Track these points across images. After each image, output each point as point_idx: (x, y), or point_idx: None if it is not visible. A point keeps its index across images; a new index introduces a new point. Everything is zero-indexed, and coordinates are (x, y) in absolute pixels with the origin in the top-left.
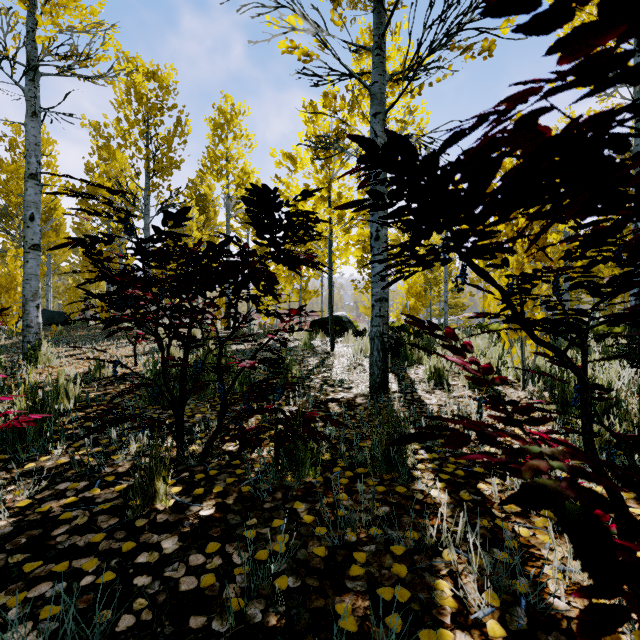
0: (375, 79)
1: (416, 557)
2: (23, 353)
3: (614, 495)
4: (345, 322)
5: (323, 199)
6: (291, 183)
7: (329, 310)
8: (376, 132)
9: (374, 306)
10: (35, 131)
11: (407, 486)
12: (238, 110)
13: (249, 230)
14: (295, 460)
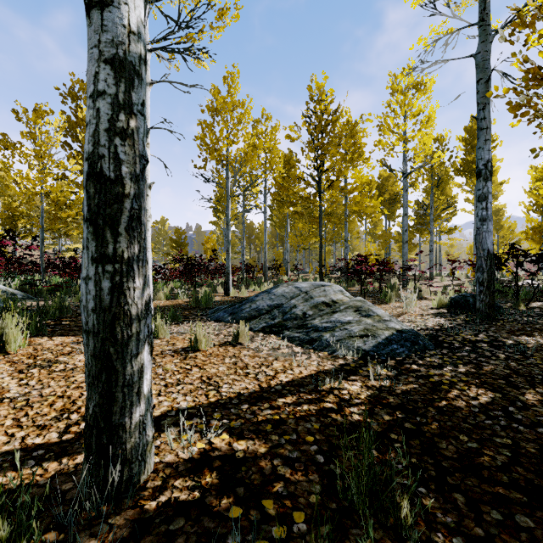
0: None
1: None
2: (403, 283)
3: None
4: None
5: None
6: None
7: None
8: None
9: None
10: (406, 197)
11: None
12: None
13: None
14: None
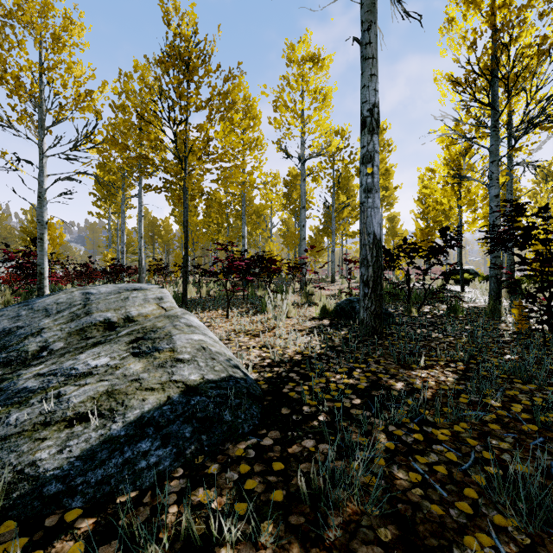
0: (492, 144)
1: (496, 323)
2: (300, 285)
3: (546, 299)
4: (472, 274)
5: (456, 195)
6: (431, 185)
7: (459, 264)
8: (492, 171)
9: (491, 260)
10: (304, 187)
11: (499, 318)
12: (382, 128)
13: (382, 206)
14: (454, 310)
